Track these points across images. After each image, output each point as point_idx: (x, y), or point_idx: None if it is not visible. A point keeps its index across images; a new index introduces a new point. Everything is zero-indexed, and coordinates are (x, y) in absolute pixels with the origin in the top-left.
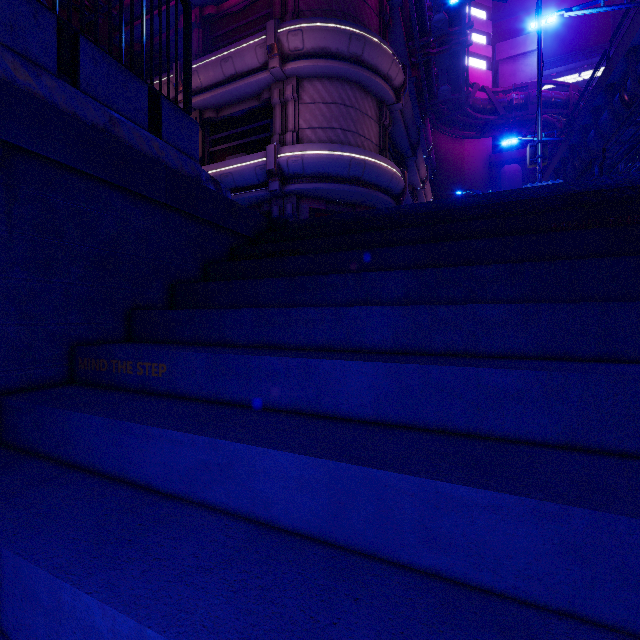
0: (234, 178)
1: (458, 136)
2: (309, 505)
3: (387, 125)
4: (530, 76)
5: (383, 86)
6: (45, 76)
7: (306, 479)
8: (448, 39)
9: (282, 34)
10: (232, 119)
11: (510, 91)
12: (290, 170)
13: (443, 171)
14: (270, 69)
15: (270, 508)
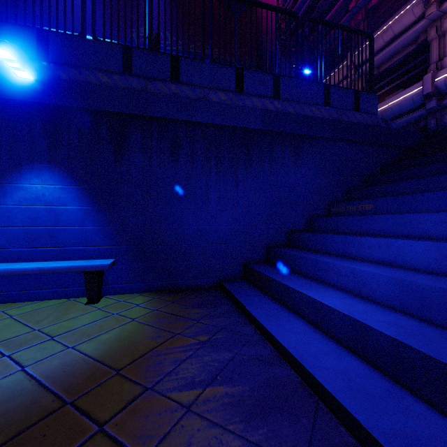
0: (393, 110)
1: None
2: (445, 229)
3: None
4: None
5: None
6: (321, 108)
7: (444, 220)
8: None
9: None
10: (390, 69)
11: None
12: None
13: None
14: (426, 17)
15: (427, 233)
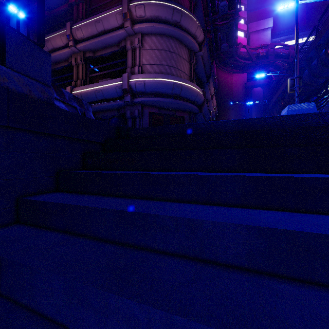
0: (103, 93)
1: (229, 72)
2: None
3: (194, 64)
4: (266, 41)
5: (192, 41)
6: None
7: None
8: (227, 17)
9: (132, 6)
10: (103, 58)
11: (256, 49)
12: (137, 89)
13: (221, 90)
14: (125, 28)
15: None
